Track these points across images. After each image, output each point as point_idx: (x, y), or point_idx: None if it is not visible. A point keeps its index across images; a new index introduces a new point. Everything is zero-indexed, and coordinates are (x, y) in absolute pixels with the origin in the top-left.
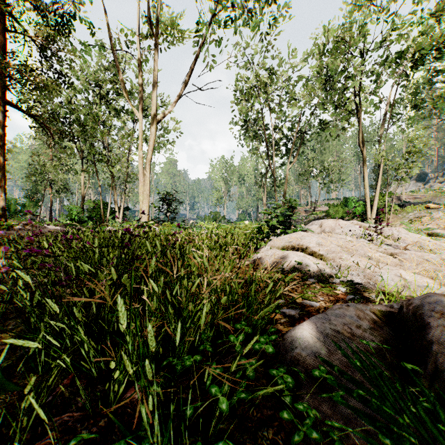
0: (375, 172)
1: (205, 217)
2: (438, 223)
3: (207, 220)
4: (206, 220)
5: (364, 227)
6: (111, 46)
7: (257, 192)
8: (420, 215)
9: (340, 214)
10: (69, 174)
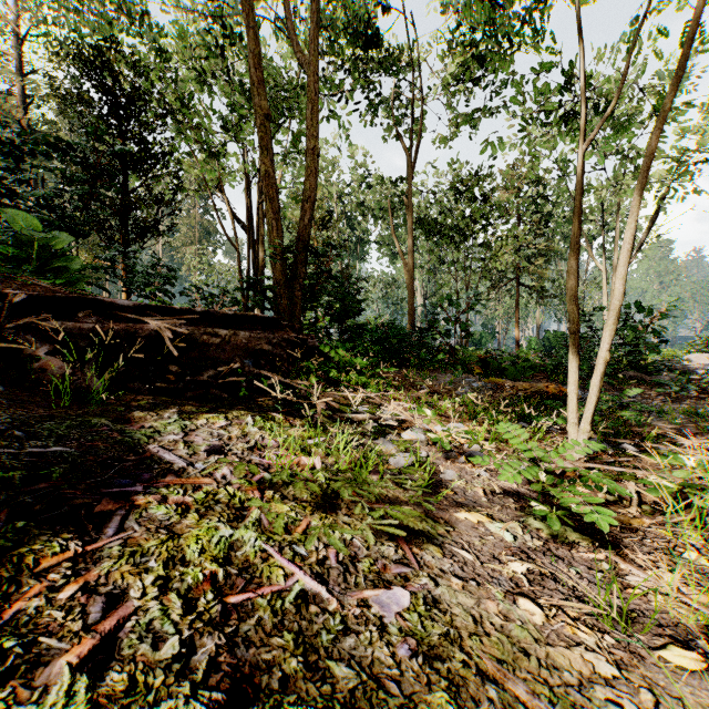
0: None
1: None
2: None
3: None
4: None
5: None
6: None
7: None
8: None
9: None
10: None
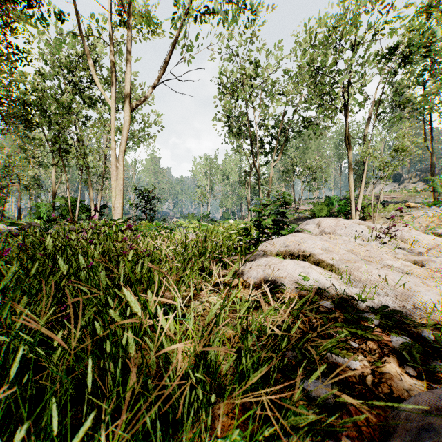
0: (355, 172)
1: (188, 216)
2: (420, 222)
3: (190, 218)
4: (189, 219)
5: (368, 227)
6: (79, 22)
7: (241, 191)
8: (402, 214)
9: (324, 213)
10: (40, 169)
